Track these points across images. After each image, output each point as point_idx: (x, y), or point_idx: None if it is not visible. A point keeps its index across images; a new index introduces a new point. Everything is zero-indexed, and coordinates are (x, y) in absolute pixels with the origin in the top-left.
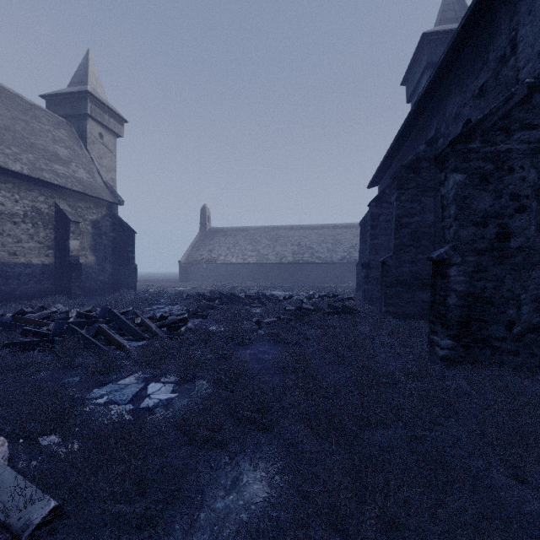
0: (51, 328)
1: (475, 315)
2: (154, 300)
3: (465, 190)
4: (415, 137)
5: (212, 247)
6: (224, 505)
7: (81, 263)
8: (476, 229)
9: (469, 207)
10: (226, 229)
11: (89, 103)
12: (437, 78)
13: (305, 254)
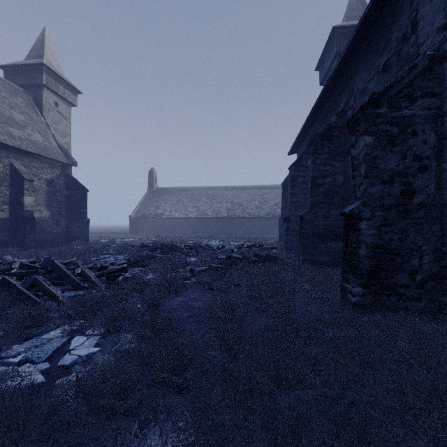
0: None
1: (383, 265)
2: (102, 250)
3: (374, 151)
4: (327, 111)
5: (158, 204)
6: None
7: (35, 217)
8: (383, 187)
9: (378, 166)
10: (171, 188)
11: (45, 74)
12: (346, 57)
13: (237, 210)
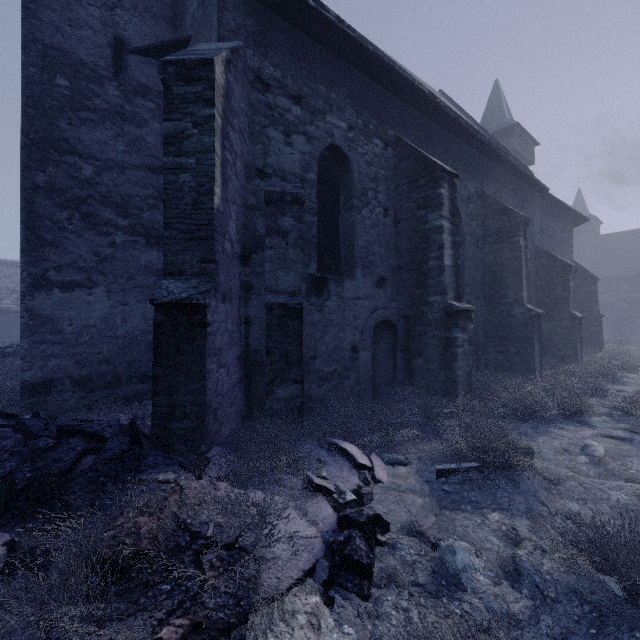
0: None
1: None
2: None
3: None
4: None
5: None
6: None
7: None
8: None
9: None
10: None
11: None
12: None
13: (5, 300)
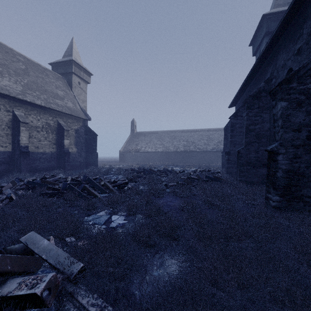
0: (60, 186)
1: (293, 183)
2: (108, 172)
3: (287, 111)
4: (258, 78)
5: (137, 143)
6: (157, 274)
7: (70, 152)
8: (294, 133)
9: (290, 120)
10: (145, 132)
11: (73, 66)
12: (271, 44)
13: (190, 146)
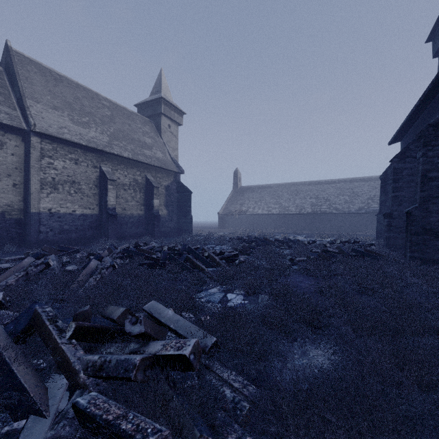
0: (158, 256)
1: None
2: (208, 241)
3: None
4: None
5: (242, 201)
6: (300, 363)
7: (160, 215)
8: None
9: None
10: (253, 186)
11: (163, 105)
12: None
13: (322, 205)
